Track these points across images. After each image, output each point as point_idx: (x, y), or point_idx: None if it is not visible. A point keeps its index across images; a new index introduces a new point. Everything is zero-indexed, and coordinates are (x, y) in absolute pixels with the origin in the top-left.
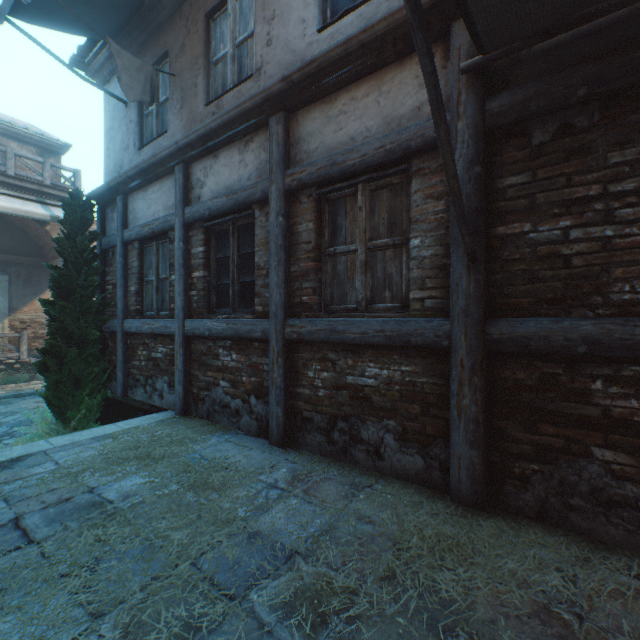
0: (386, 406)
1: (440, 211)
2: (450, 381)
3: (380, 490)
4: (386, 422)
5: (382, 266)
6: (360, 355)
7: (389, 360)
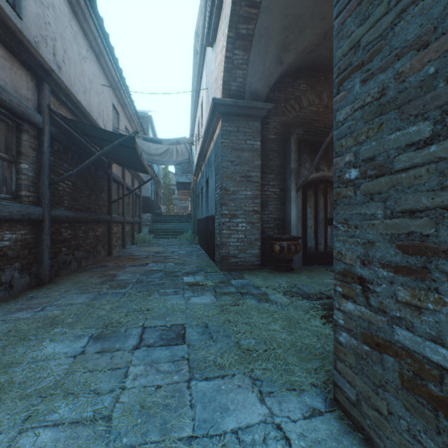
0: (16, 255)
1: (35, 157)
2: (44, 234)
3: (38, 293)
4: (16, 265)
5: (3, 170)
6: (2, 227)
7: (17, 228)
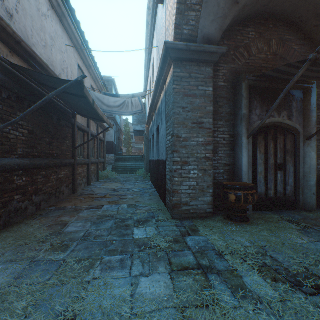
0: None
1: None
2: None
3: None
4: None
5: None
6: None
7: None
